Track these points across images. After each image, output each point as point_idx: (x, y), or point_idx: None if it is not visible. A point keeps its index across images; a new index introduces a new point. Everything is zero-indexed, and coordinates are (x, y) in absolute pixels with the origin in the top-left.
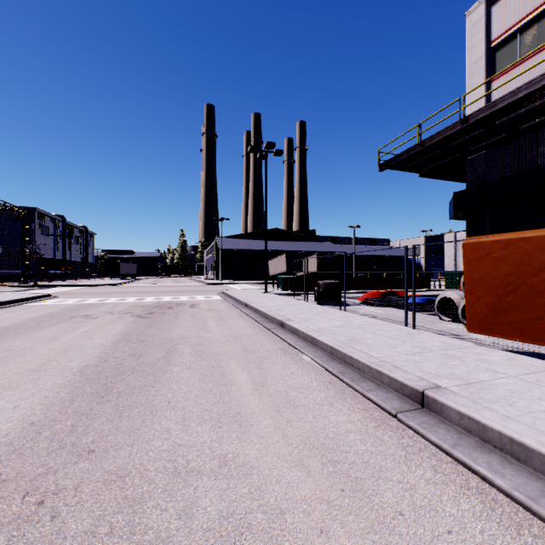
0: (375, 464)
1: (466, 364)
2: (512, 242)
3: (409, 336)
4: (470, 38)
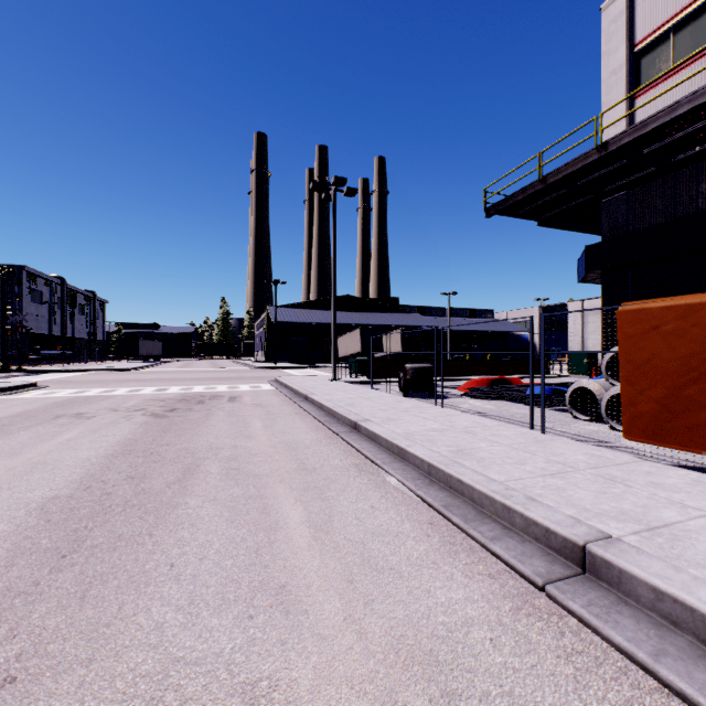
0: (526, 699)
1: (635, 491)
2: (695, 308)
3: (539, 445)
4: (606, 40)
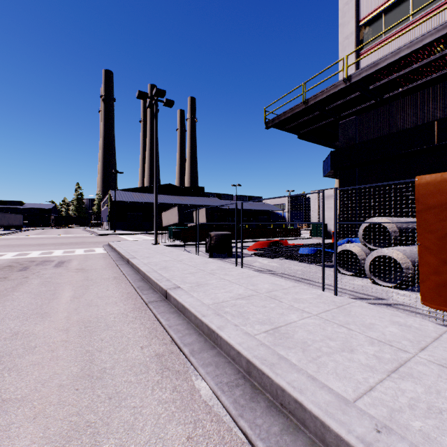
0: None
1: None
2: None
3: (344, 313)
4: (342, 16)
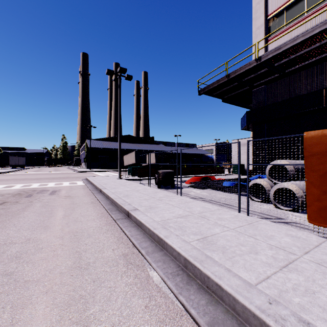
0: None
1: None
2: None
3: (253, 228)
4: (255, 12)
